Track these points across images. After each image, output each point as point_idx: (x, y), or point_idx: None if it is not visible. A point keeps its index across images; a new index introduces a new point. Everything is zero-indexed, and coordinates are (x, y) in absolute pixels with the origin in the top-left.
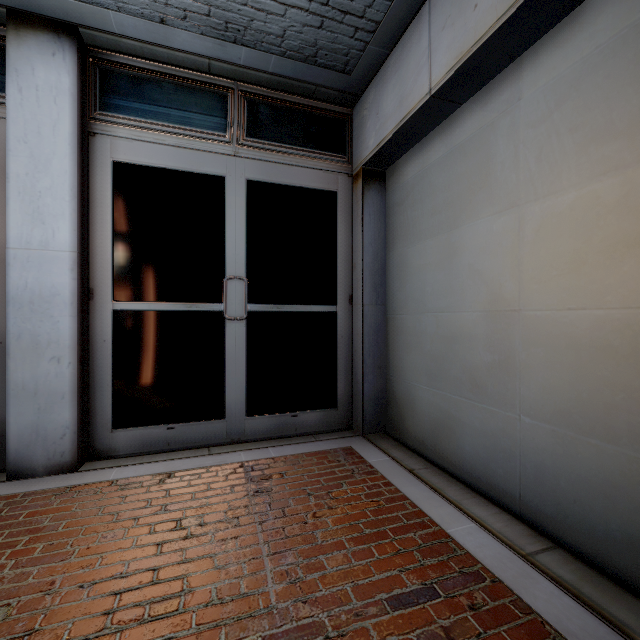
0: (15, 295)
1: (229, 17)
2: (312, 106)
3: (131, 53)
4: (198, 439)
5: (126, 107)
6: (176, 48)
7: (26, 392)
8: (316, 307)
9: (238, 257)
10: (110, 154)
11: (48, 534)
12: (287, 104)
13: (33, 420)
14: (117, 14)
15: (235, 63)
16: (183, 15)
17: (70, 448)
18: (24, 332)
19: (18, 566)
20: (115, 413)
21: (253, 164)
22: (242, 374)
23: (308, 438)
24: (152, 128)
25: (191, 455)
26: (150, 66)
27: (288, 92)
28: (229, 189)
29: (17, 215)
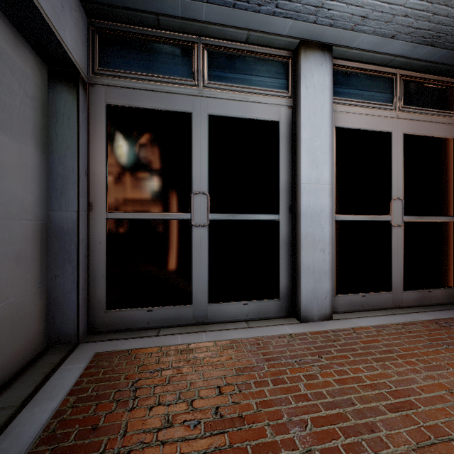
0: (304, 211)
1: (442, 29)
2: (439, 80)
3: (346, 58)
4: (377, 304)
5: (341, 92)
6: (380, 52)
7: (309, 270)
8: (441, 218)
9: (398, 185)
10: (333, 122)
11: (402, 354)
12: (425, 81)
13: (312, 287)
14: (366, 35)
15: (411, 57)
16: (411, 31)
17: (329, 305)
18: (308, 234)
19: (426, 370)
20: (336, 285)
21: (406, 123)
22: (400, 262)
23: (443, 307)
24: (354, 104)
25: (384, 314)
26: (353, 65)
27: (426, 72)
28: (393, 140)
29: (305, 163)
